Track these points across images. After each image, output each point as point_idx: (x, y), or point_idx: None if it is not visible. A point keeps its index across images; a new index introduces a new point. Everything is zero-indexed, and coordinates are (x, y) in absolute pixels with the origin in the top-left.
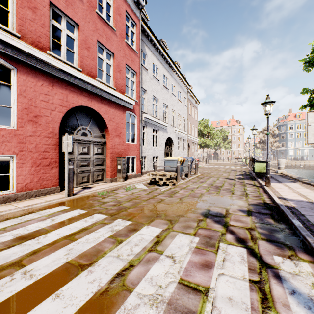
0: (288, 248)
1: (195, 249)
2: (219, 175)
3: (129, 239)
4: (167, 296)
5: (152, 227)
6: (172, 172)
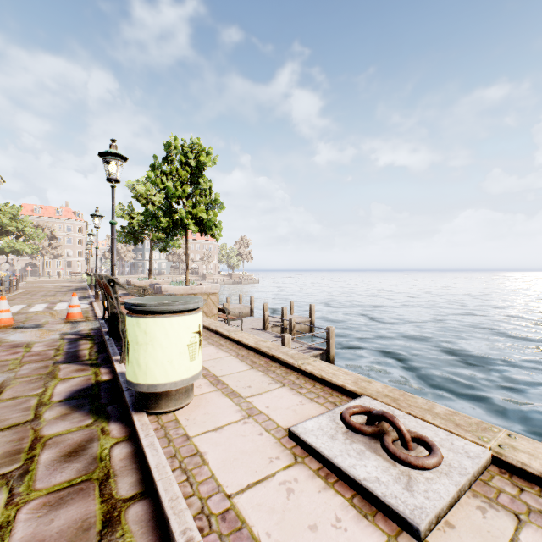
0: (85, 301)
1: (48, 304)
2: (49, 290)
3: (13, 307)
4: (45, 307)
5: (20, 305)
6: (1, 286)
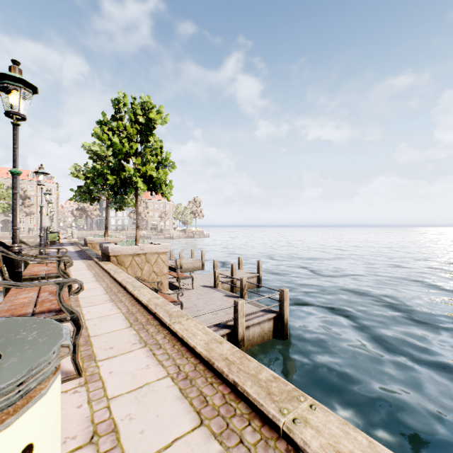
0: None
1: None
2: None
3: None
4: None
5: None
6: None
